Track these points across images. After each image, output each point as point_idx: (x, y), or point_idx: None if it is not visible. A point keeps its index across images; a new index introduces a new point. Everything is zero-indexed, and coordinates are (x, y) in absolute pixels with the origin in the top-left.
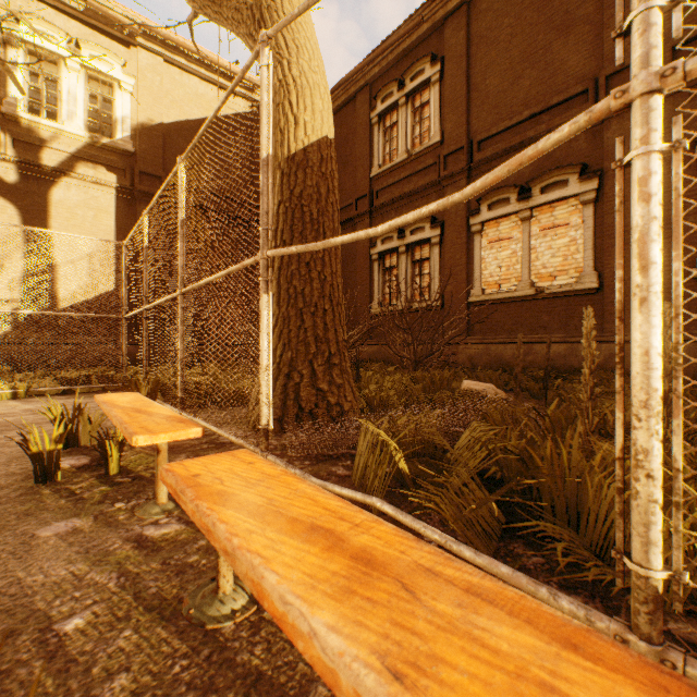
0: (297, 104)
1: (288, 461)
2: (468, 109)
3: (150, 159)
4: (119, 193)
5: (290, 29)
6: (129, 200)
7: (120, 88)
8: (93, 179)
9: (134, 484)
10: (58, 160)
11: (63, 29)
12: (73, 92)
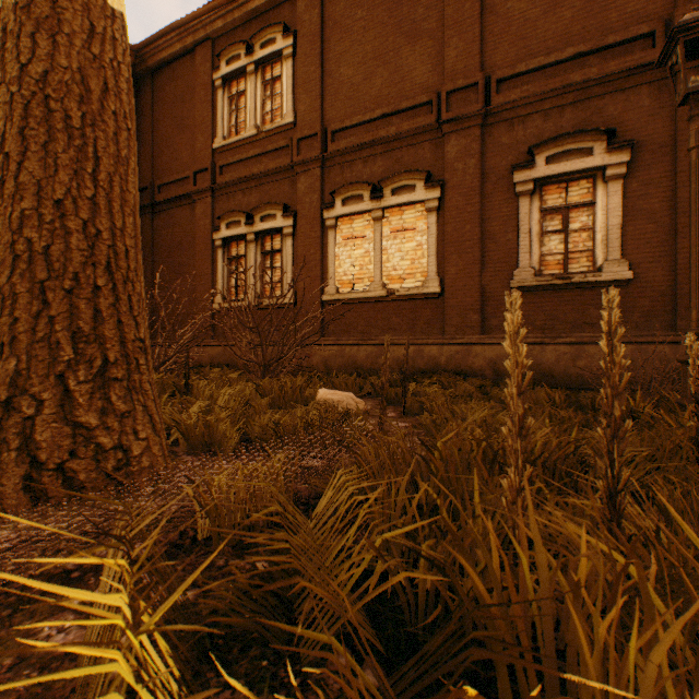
0: None
1: None
2: (323, 95)
3: None
4: None
5: None
6: None
7: None
8: None
9: None
10: None
11: None
12: None
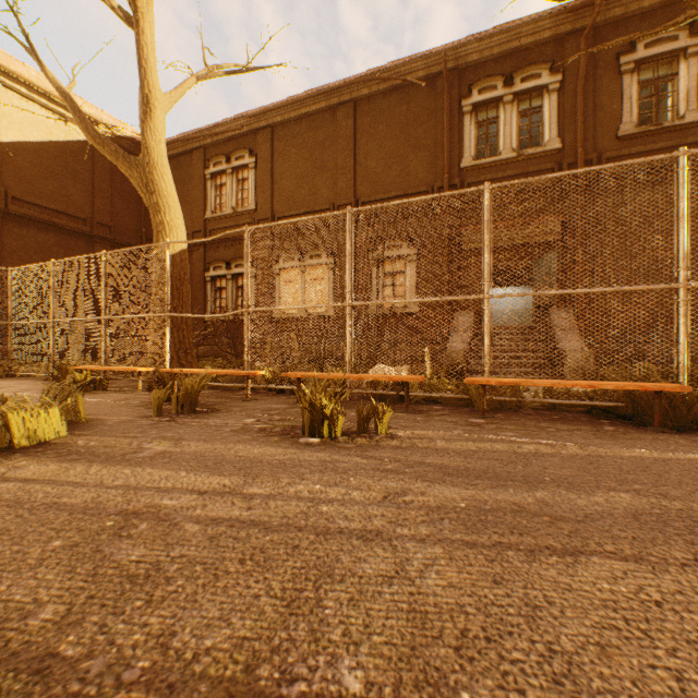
0: (170, 234)
1: None
2: (273, 194)
3: None
4: None
5: (165, 196)
6: None
7: None
8: None
9: (120, 391)
10: None
11: None
12: None
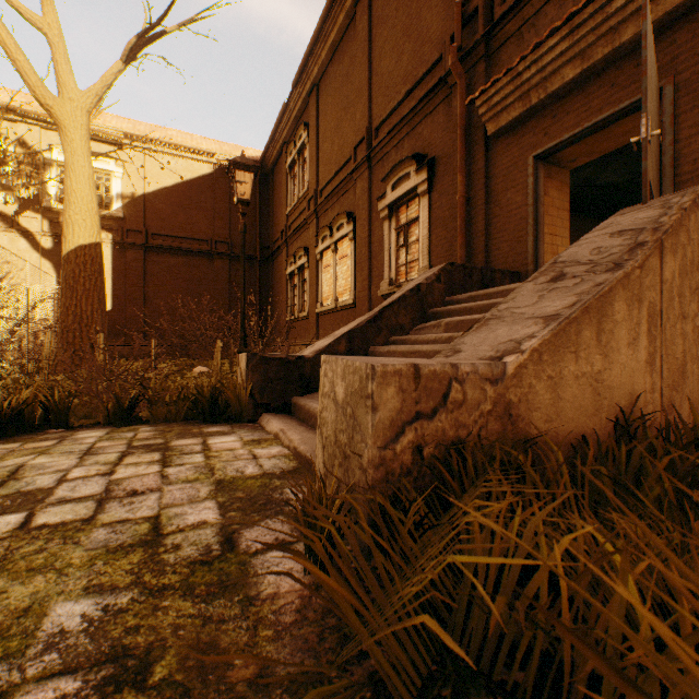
0: (67, 232)
1: None
2: (319, 165)
3: (135, 220)
4: (114, 246)
5: (69, 195)
6: (121, 250)
7: (115, 176)
8: None
9: None
10: None
11: None
12: None
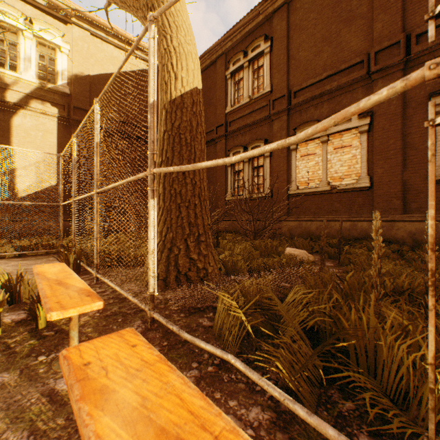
0: (177, 65)
1: (169, 313)
2: (288, 71)
3: (81, 98)
4: (59, 120)
5: (172, 14)
6: (66, 125)
7: (60, 51)
8: (41, 111)
9: (56, 337)
10: (17, 98)
11: (21, 11)
12: (28, 52)
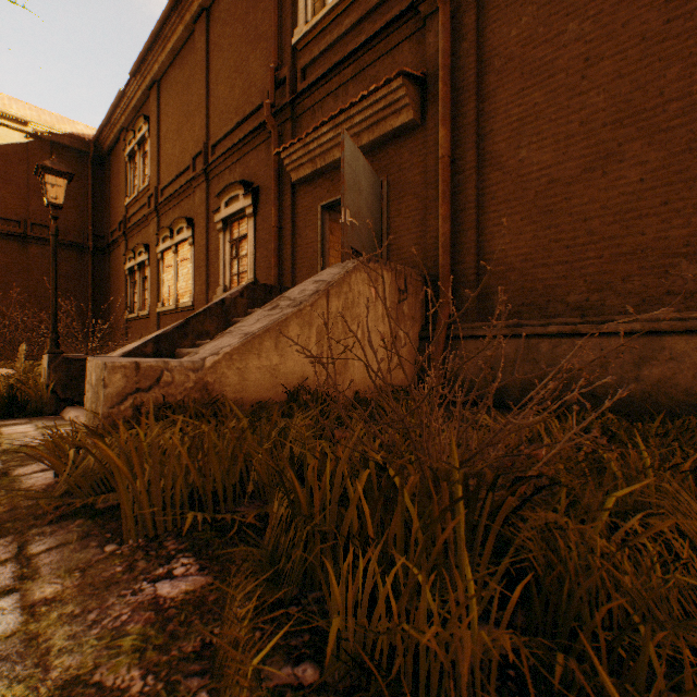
0: None
1: None
2: (160, 163)
3: None
4: None
5: None
6: None
7: None
8: None
9: None
10: None
11: None
12: None
